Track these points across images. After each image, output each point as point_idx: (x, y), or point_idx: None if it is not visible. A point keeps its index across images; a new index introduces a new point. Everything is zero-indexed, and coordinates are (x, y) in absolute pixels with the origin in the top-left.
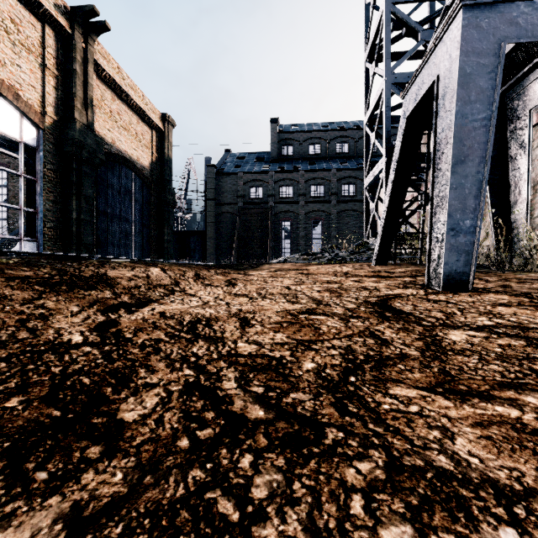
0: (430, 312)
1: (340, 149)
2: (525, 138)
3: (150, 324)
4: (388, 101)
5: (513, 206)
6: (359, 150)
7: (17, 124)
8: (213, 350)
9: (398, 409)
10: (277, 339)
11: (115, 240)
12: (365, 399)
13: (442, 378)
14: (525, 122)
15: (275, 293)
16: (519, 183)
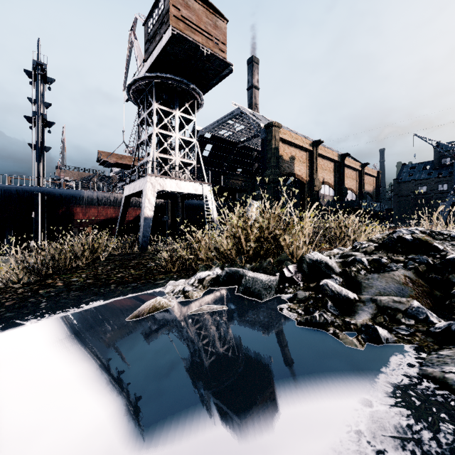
0: None
1: None
2: None
3: None
4: None
5: None
6: None
7: (353, 196)
8: None
9: None
10: None
11: None
12: None
13: None
14: None
15: None
16: None
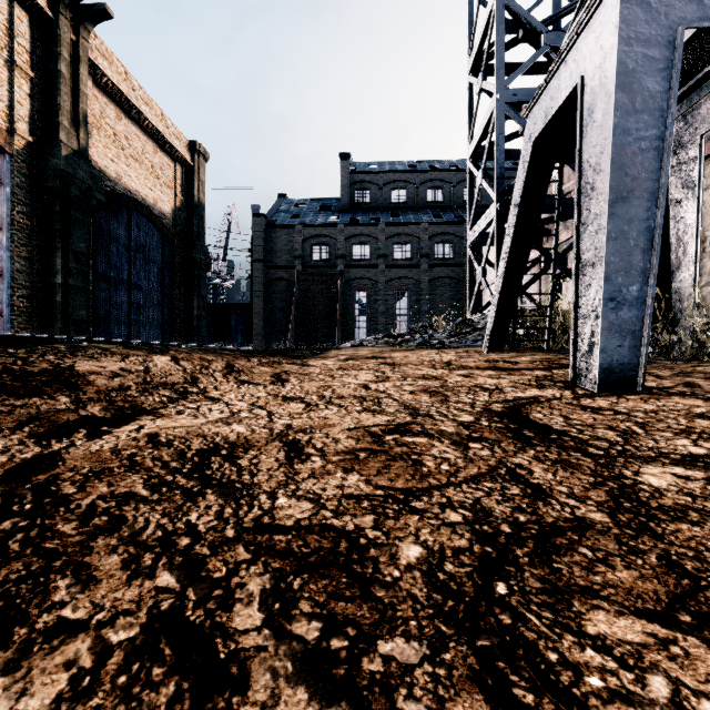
0: (594, 429)
1: (433, 196)
2: (694, 175)
3: (122, 461)
4: (501, 126)
5: (674, 270)
6: (457, 198)
7: None
8: (228, 516)
9: (626, 692)
10: (350, 486)
11: (122, 316)
12: (542, 657)
13: (675, 583)
14: (694, 152)
15: (345, 396)
16: (683, 238)
